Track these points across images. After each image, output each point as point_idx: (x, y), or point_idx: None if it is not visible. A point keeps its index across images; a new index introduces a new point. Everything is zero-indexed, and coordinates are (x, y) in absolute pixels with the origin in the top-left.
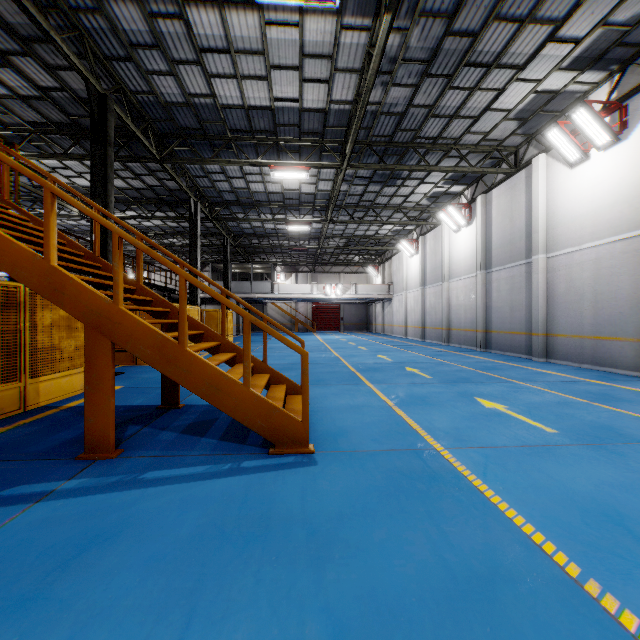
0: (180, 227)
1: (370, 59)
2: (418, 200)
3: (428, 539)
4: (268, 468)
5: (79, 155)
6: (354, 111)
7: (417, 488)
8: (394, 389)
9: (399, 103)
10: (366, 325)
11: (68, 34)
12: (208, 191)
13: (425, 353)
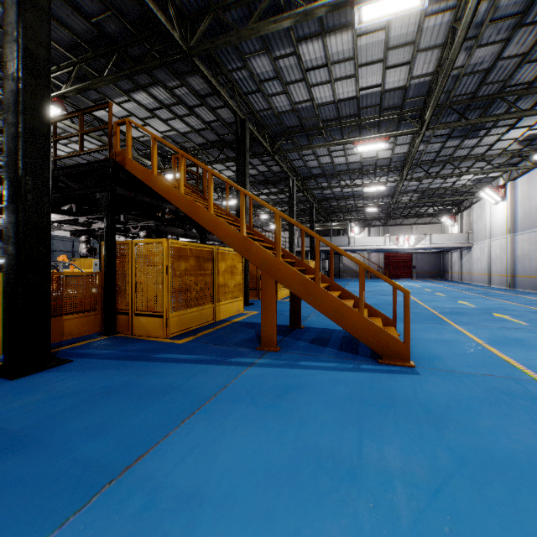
0: (278, 199)
1: (454, 33)
2: (505, 146)
3: (532, 434)
4: (381, 371)
5: (223, 160)
6: (435, 81)
7: (517, 403)
8: (482, 330)
9: (484, 61)
10: (440, 273)
11: (227, 87)
12: (301, 169)
13: (515, 301)
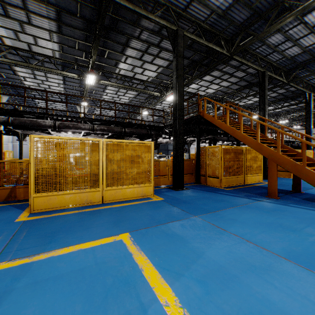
0: (297, 107)
1: None
2: None
3: None
4: None
5: (251, 94)
6: None
7: None
8: None
9: None
10: None
11: (252, 59)
12: None
13: None
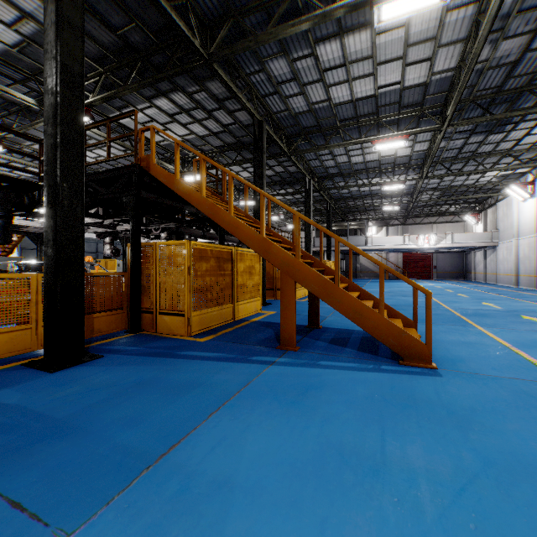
0: (294, 199)
1: (477, 26)
2: (534, 140)
3: None
4: (402, 372)
5: (240, 161)
6: (457, 76)
7: None
8: (508, 333)
9: (511, 53)
10: (463, 273)
11: (245, 90)
12: (317, 169)
13: None
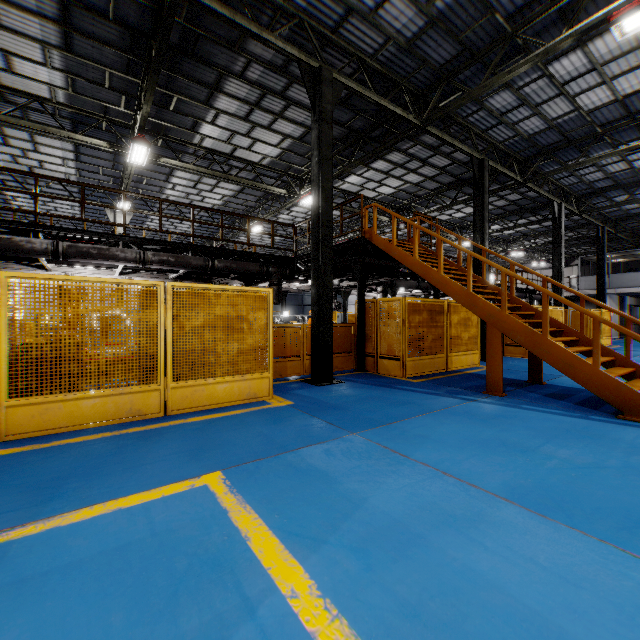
0: (542, 227)
1: None
2: None
3: None
4: (611, 422)
5: (460, 200)
6: None
7: None
8: None
9: None
10: None
11: (461, 135)
12: (574, 187)
13: None
